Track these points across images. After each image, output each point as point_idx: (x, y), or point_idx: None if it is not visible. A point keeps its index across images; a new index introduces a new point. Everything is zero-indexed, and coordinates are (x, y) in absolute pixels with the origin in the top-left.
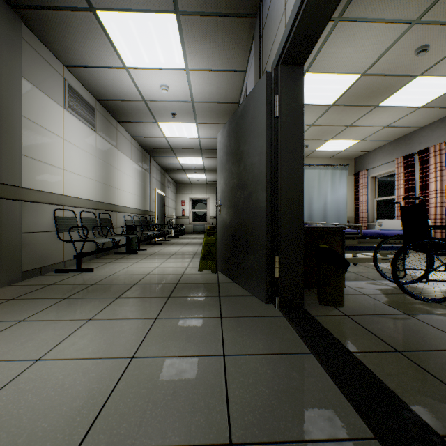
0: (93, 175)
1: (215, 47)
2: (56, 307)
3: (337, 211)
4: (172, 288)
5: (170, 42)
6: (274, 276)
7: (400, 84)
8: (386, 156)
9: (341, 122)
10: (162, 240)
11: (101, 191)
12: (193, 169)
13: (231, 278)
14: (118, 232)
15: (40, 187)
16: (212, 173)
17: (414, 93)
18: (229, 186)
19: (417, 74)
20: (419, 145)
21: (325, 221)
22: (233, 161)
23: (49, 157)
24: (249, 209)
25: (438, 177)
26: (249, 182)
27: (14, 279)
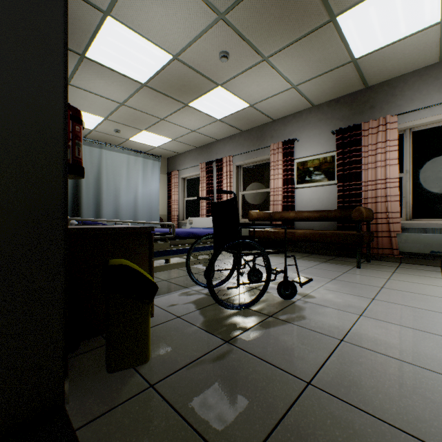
0: None
1: None
2: None
3: (150, 207)
4: None
5: None
6: None
7: (206, 88)
8: (193, 160)
9: (155, 112)
10: None
11: None
12: None
13: None
14: None
15: None
16: None
17: (216, 103)
18: None
19: (219, 83)
20: (216, 155)
21: (136, 219)
22: None
23: None
24: None
25: (229, 183)
26: None
27: None
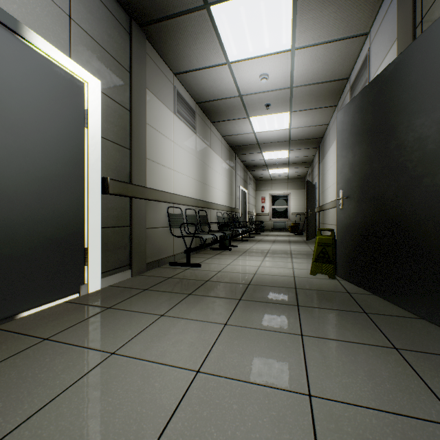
0: (194, 174)
1: (334, 11)
2: (186, 304)
3: None
4: (294, 294)
5: (280, 20)
6: None
7: None
8: None
9: None
10: (246, 237)
11: (199, 189)
12: (276, 164)
13: (366, 288)
14: (211, 228)
15: (158, 187)
16: (296, 166)
17: None
18: (362, 173)
19: None
20: None
21: None
22: (370, 141)
23: (164, 160)
24: (412, 200)
25: None
26: (412, 163)
27: (141, 270)
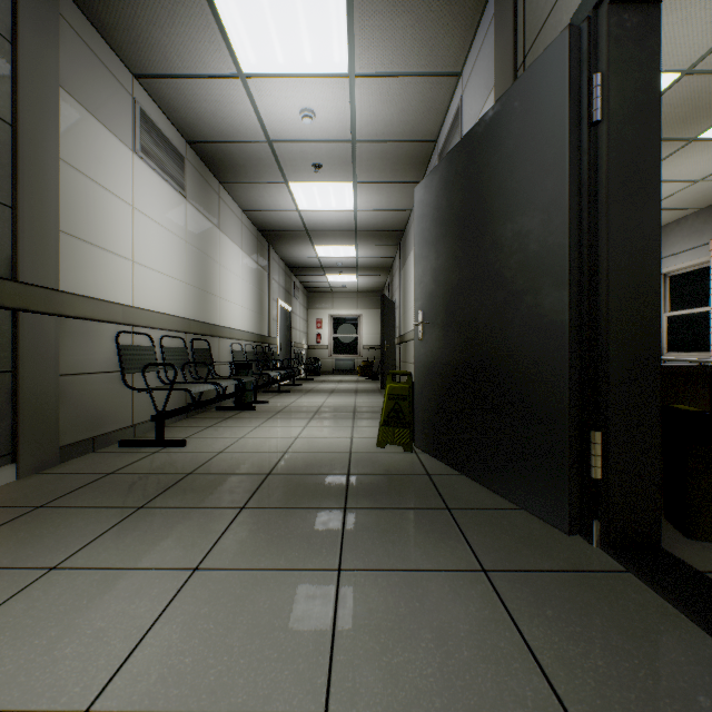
0: (182, 273)
1: (411, 25)
2: (124, 531)
3: None
4: (343, 487)
5: (327, 16)
6: (591, 475)
7: None
8: (689, 236)
9: None
10: (289, 385)
11: (194, 301)
12: (338, 267)
13: (454, 465)
14: (220, 372)
15: (93, 292)
16: (370, 272)
17: None
18: (448, 285)
19: None
20: None
21: None
22: (458, 234)
23: (109, 239)
24: (511, 328)
25: None
26: (511, 271)
27: (45, 462)
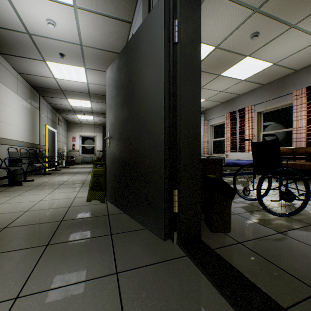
0: None
1: None
2: None
3: None
4: (54, 230)
5: None
6: (173, 210)
7: (236, 60)
8: (219, 112)
9: None
10: (53, 170)
11: None
12: (82, 111)
13: (122, 209)
14: None
15: None
16: (99, 115)
17: (242, 69)
18: (119, 119)
19: (247, 55)
20: (238, 106)
21: None
22: (123, 94)
23: None
24: (143, 140)
25: (250, 126)
26: (143, 112)
27: None
